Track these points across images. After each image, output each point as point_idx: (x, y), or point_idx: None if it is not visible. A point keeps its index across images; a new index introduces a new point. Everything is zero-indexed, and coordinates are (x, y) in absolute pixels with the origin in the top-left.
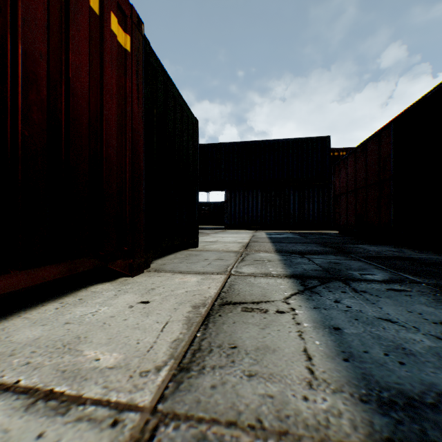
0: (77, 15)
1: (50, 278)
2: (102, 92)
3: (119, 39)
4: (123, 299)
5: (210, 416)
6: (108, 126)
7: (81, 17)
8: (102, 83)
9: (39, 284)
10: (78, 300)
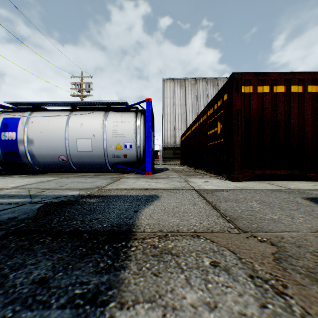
0: (292, 100)
1: (284, 173)
2: (302, 116)
3: (312, 90)
4: (307, 184)
5: (303, 191)
6: (305, 126)
7: (293, 100)
8: (302, 113)
9: (281, 174)
10: (292, 182)
